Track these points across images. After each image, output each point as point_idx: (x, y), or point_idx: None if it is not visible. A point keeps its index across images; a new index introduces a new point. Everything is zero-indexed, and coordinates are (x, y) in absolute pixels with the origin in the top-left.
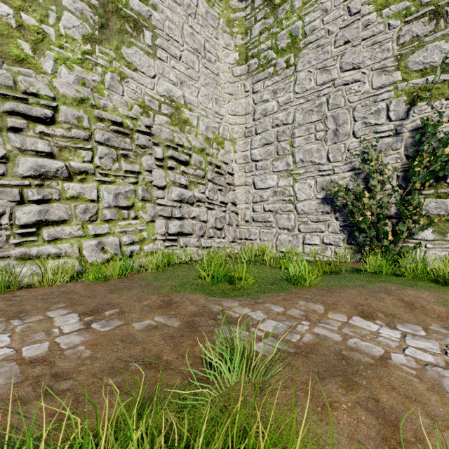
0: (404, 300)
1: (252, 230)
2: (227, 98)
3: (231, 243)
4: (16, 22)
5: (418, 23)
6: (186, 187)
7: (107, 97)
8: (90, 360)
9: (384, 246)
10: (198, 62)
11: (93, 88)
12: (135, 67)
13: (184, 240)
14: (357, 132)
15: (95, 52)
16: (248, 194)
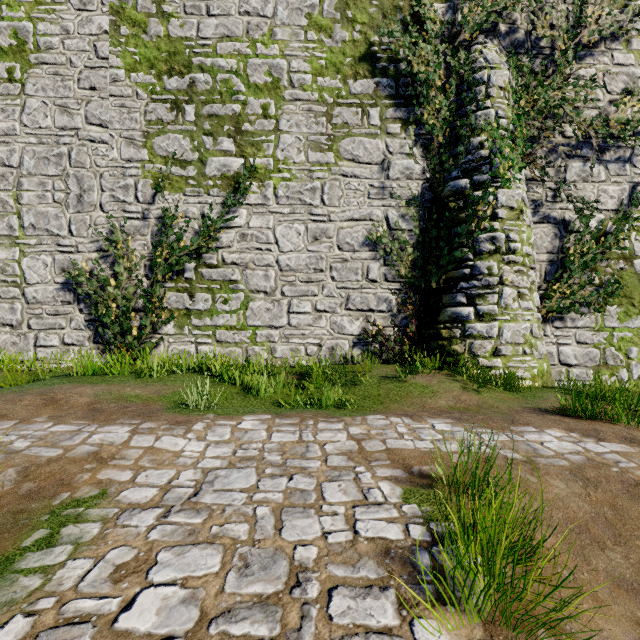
0: (53, 398)
1: None
2: None
3: None
4: None
5: (163, 106)
6: None
7: None
8: None
9: (127, 343)
10: None
11: None
12: None
13: None
14: (105, 206)
15: None
16: None
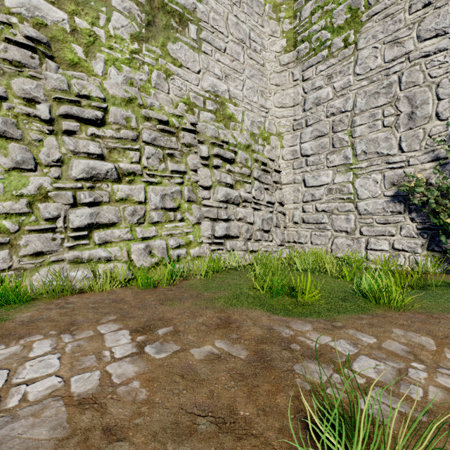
0: None
1: (302, 232)
2: (273, 90)
3: (279, 246)
4: (70, 26)
5: None
6: (232, 187)
7: (153, 96)
8: (147, 407)
9: None
10: (243, 53)
11: (140, 88)
12: (180, 63)
13: (231, 243)
14: (442, 113)
15: (142, 51)
16: (297, 193)
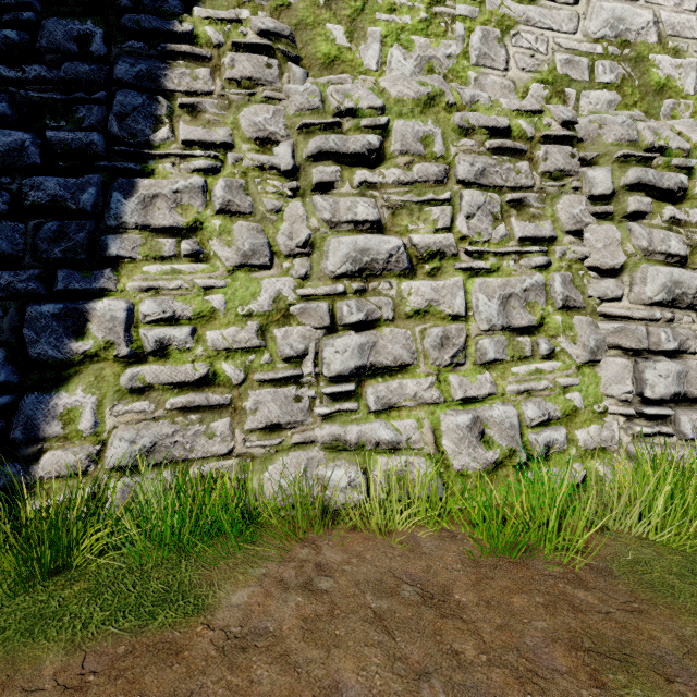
0: None
1: None
2: None
3: None
4: None
5: None
6: (684, 263)
7: (474, 83)
8: None
9: None
10: None
11: (447, 74)
12: None
13: (694, 418)
14: None
15: None
16: None
